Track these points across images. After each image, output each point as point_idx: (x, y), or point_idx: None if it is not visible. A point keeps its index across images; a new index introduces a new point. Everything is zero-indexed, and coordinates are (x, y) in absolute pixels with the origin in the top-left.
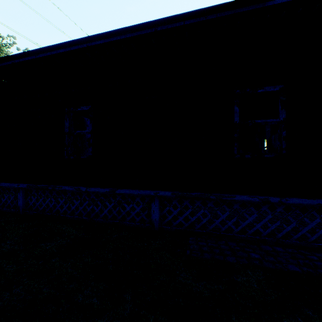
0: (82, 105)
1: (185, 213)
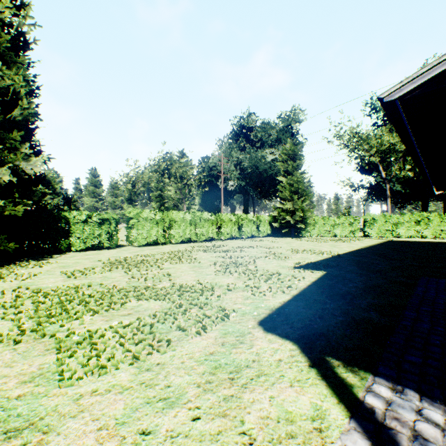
0: None
1: None
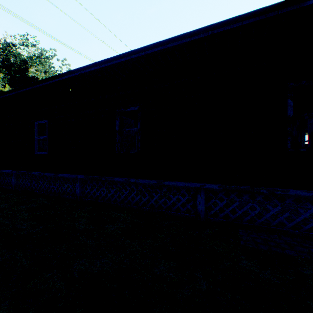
0: (131, 106)
1: (232, 205)
